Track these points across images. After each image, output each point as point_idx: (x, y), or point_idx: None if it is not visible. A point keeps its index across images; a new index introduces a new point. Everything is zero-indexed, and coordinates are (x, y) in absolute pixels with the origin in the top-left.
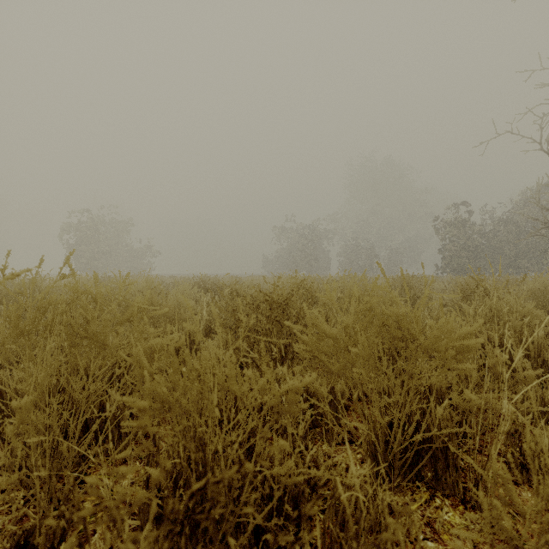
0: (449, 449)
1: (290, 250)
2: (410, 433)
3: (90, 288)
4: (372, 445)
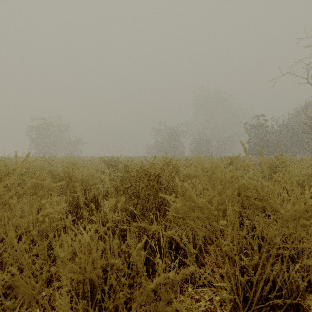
0: (301, 304)
1: (161, 142)
2: (266, 290)
3: None
4: (234, 300)
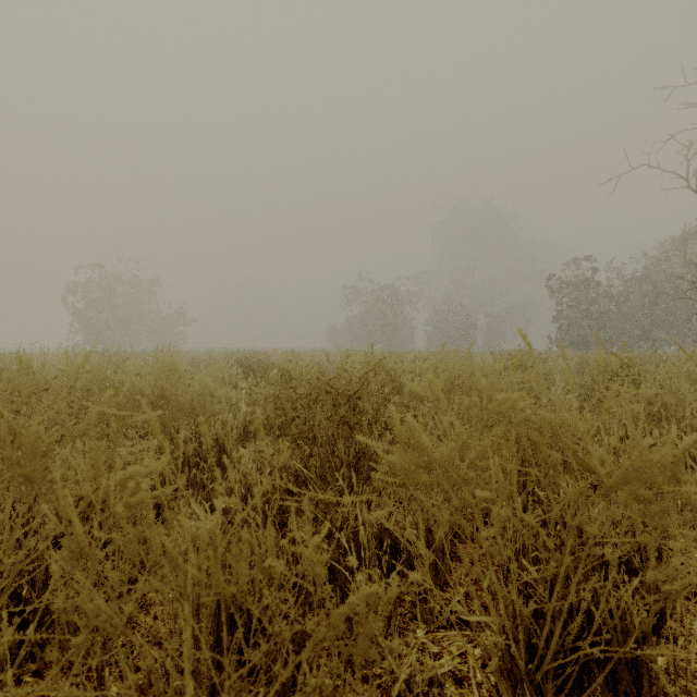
0: (643, 661)
1: (363, 318)
2: (574, 632)
3: (16, 379)
4: (508, 652)
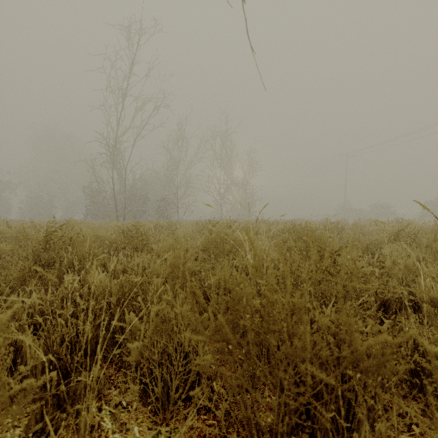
0: None
1: None
2: None
3: None
4: None
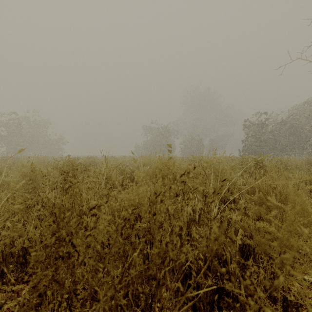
0: None
1: (151, 141)
2: None
3: None
4: None
